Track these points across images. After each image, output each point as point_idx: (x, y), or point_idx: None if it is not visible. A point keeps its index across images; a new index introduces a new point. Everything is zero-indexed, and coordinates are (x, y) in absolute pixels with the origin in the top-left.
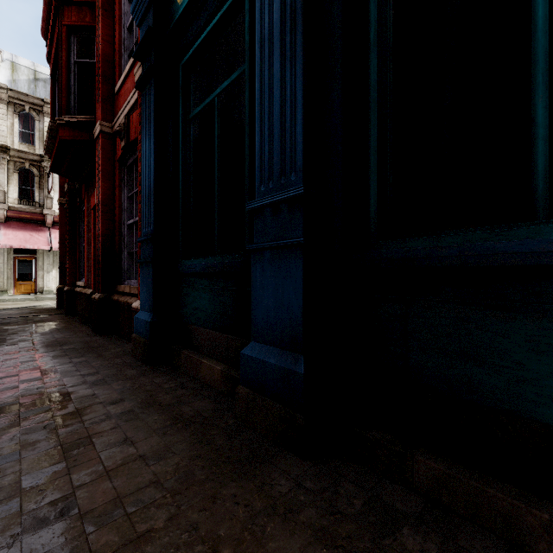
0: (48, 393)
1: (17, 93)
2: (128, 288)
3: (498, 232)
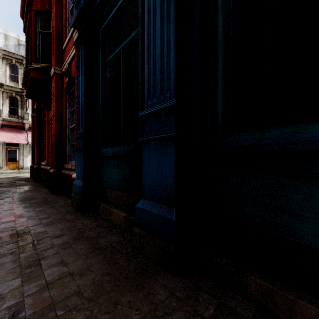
0: (17, 230)
1: (8, 52)
2: (70, 165)
3: (306, 127)
